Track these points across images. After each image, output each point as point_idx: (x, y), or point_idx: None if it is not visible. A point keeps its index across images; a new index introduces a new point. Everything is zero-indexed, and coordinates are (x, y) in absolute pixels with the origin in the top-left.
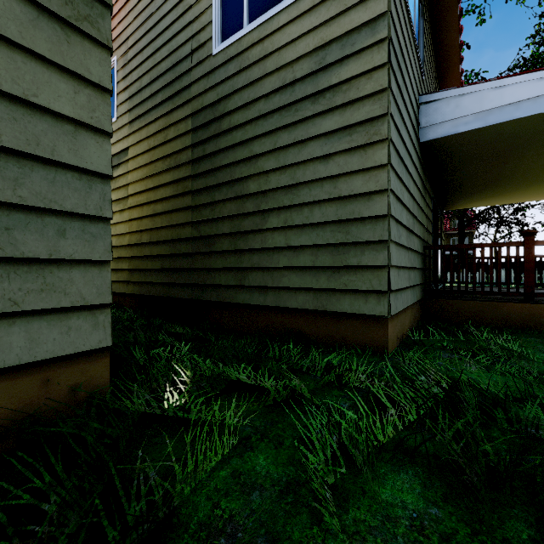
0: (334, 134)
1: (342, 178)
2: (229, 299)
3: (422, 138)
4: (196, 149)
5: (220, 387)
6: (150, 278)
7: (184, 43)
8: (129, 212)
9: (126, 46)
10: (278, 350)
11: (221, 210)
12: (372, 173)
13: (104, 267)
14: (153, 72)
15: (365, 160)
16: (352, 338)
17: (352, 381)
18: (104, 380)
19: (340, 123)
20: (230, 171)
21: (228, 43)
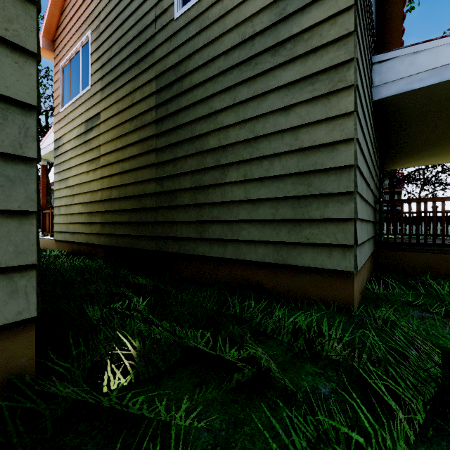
0: (295, 85)
1: (303, 129)
2: (190, 251)
3: (375, 97)
4: (160, 109)
5: (174, 357)
6: (119, 230)
7: (149, 11)
8: (101, 171)
9: (98, 20)
10: (238, 305)
11: (182, 166)
12: (337, 122)
13: (26, 219)
14: (121, 41)
15: (328, 109)
16: (314, 293)
17: (326, 350)
18: (28, 359)
19: (301, 73)
20: (191, 128)
21: (189, 6)
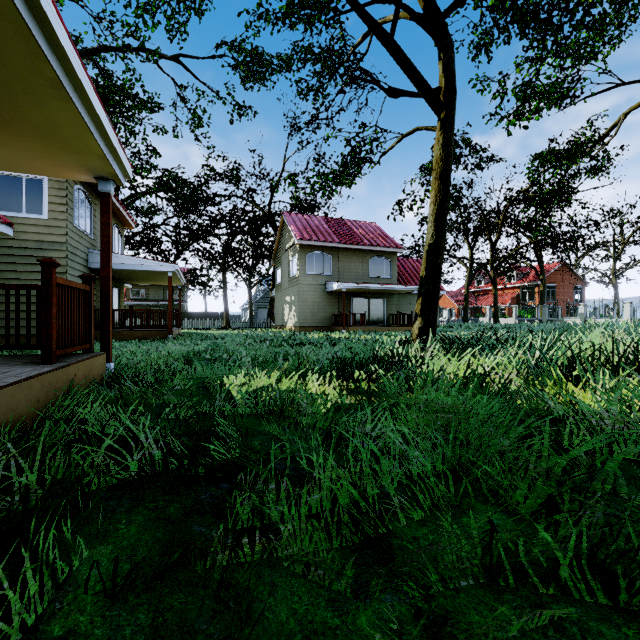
0: None
1: None
2: None
3: (90, 266)
4: None
5: None
6: None
7: None
8: None
9: None
10: None
11: None
12: None
13: None
14: None
15: None
16: None
17: None
18: None
19: None
20: None
21: None
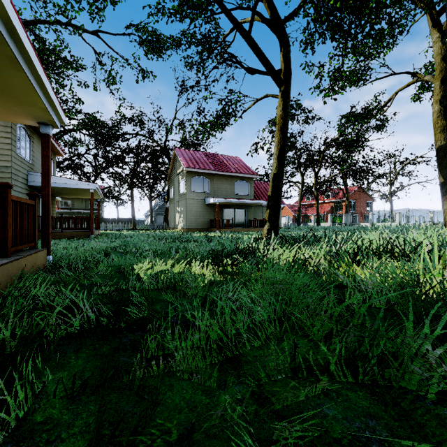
0: None
1: None
2: None
3: (29, 184)
4: None
5: None
6: None
7: None
8: None
9: None
10: None
11: None
12: None
13: None
14: None
15: None
16: None
17: None
18: None
19: None
20: None
21: None
